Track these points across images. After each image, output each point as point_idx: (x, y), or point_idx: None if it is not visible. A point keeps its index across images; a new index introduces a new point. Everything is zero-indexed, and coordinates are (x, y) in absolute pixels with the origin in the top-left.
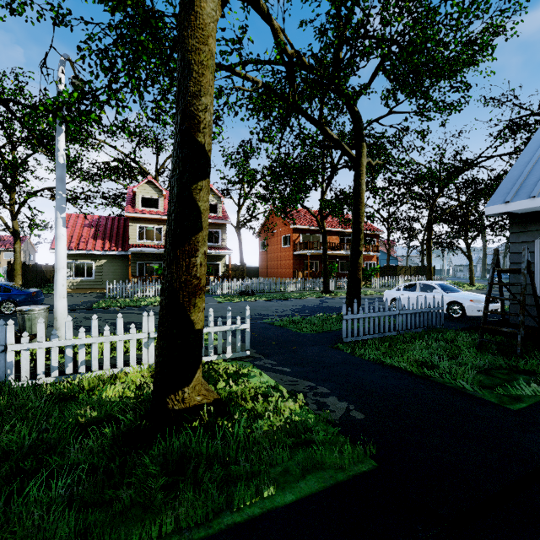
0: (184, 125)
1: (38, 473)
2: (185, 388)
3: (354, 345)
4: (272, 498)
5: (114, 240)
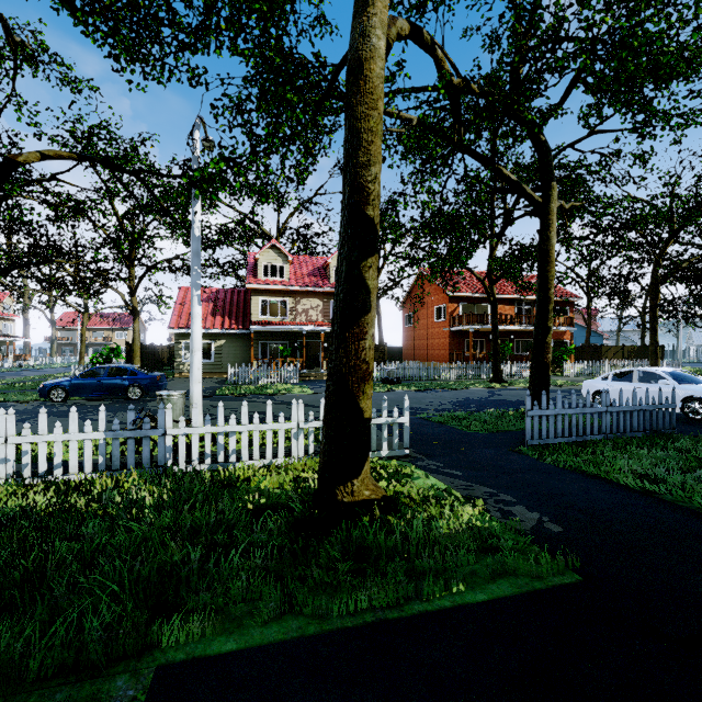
0: (353, 199)
1: (231, 546)
2: (354, 480)
3: (543, 450)
4: (462, 595)
5: (234, 317)
